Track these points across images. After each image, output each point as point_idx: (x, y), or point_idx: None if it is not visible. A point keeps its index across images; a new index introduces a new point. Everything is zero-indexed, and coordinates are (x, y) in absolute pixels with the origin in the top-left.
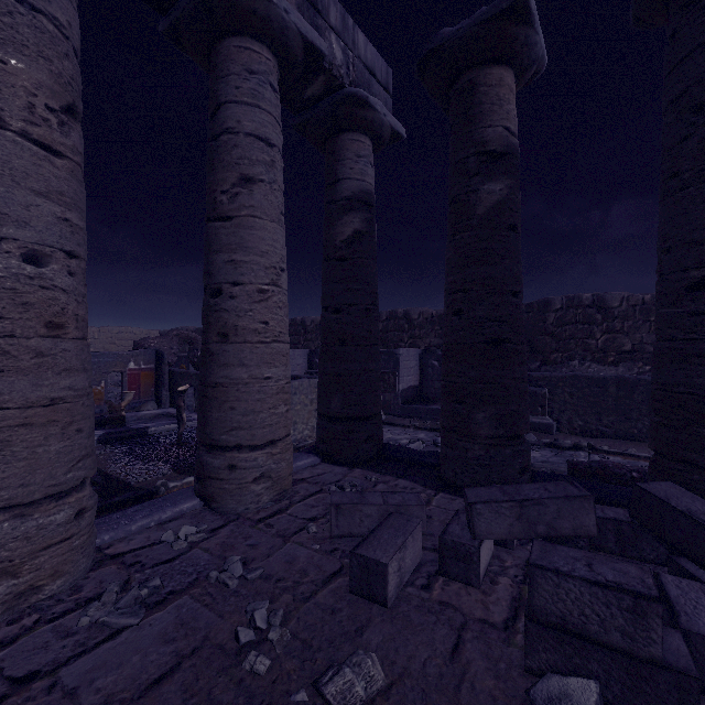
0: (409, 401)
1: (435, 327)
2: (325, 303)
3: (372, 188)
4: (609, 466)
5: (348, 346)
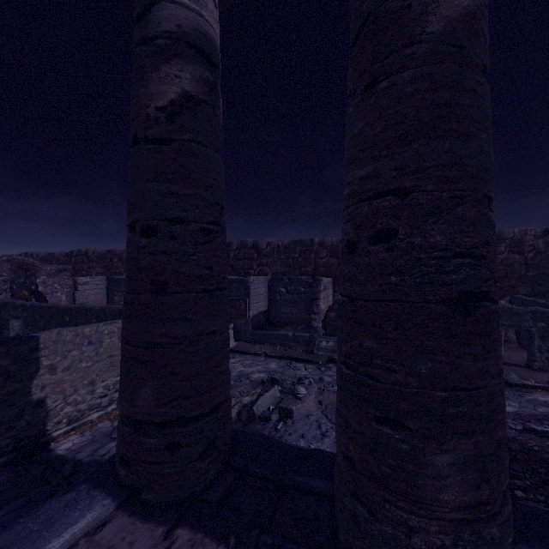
0: (259, 326)
1: (281, 256)
2: (130, 217)
3: (215, 36)
4: (535, 449)
5: (170, 293)
